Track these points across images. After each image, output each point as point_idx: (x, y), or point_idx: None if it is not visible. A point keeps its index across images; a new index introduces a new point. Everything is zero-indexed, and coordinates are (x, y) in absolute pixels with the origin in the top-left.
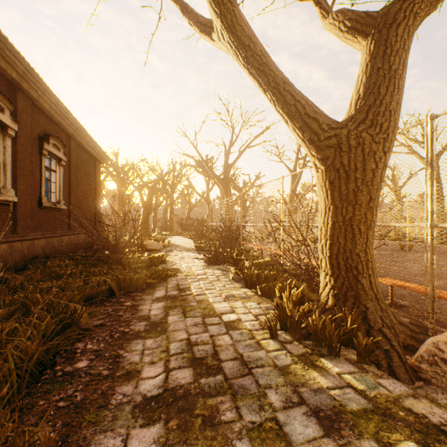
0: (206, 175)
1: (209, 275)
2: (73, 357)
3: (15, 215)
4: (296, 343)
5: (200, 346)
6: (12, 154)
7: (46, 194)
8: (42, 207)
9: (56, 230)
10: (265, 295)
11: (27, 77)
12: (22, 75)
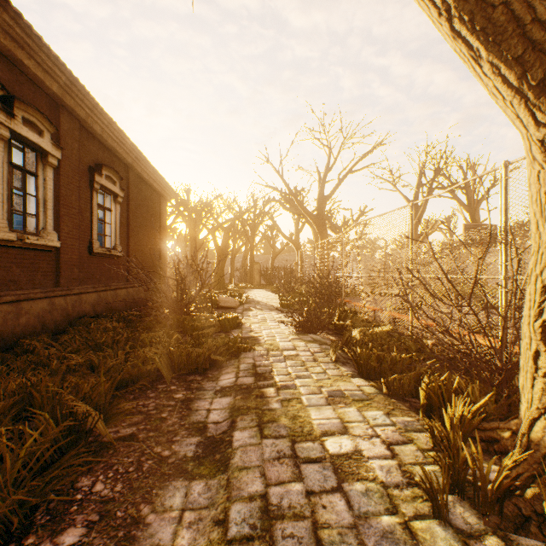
0: (294, 212)
1: (300, 351)
2: (63, 515)
3: (58, 264)
4: (498, 544)
5: (286, 523)
6: (55, 187)
7: (100, 238)
8: (93, 253)
9: (112, 281)
10: (395, 395)
11: (71, 90)
12: (64, 88)
